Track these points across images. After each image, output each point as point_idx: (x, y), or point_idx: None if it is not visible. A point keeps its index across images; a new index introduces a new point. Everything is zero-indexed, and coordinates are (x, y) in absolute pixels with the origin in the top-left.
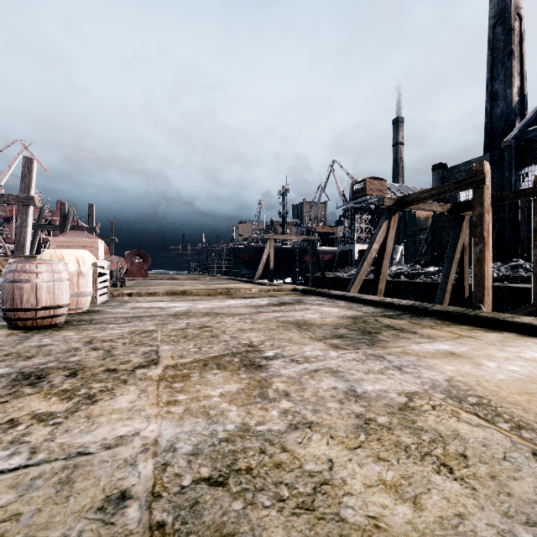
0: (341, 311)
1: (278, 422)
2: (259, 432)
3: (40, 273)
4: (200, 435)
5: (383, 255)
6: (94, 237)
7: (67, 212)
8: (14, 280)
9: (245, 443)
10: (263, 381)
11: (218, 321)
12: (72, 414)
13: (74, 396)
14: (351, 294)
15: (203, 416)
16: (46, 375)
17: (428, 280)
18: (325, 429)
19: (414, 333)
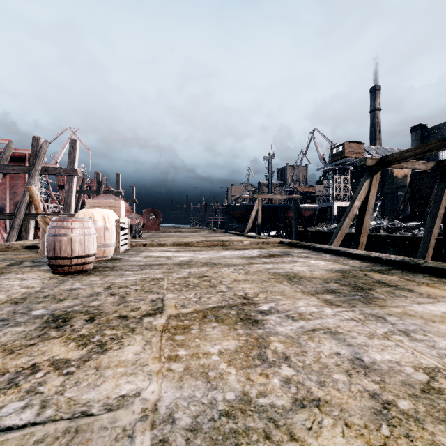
0: (328, 264)
1: (281, 395)
2: (261, 407)
3: (74, 229)
4: (199, 403)
5: (364, 211)
6: (119, 199)
7: (101, 180)
8: (55, 234)
9: (247, 421)
10: (260, 339)
11: (215, 271)
12: (84, 363)
13: (88, 343)
14: (336, 247)
15: (202, 378)
16: (70, 318)
17: (408, 234)
18: (336, 411)
19: (410, 291)
